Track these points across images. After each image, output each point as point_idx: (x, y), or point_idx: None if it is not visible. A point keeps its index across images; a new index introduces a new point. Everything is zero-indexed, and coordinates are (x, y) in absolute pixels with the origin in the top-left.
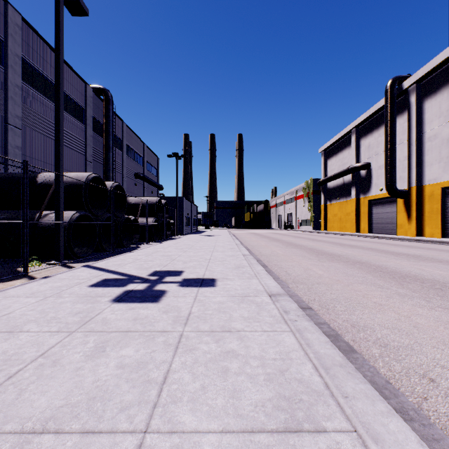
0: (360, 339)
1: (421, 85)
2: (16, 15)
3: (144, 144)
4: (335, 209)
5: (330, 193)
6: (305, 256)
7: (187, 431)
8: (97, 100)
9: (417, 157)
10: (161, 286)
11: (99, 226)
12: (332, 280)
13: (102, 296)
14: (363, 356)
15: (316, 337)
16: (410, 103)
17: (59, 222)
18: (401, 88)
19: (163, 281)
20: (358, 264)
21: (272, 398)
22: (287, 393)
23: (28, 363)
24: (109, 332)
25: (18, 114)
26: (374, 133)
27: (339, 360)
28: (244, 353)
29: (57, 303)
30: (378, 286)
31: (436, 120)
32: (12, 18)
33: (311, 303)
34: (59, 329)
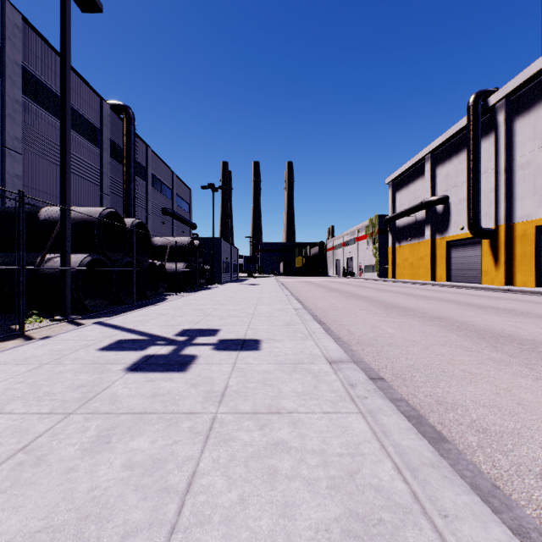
0: (449, 422)
1: (511, 101)
2: (15, 14)
3: (174, 173)
4: (406, 252)
5: (400, 233)
6: (371, 310)
7: None
8: (116, 120)
9: (506, 189)
10: (190, 350)
11: (116, 273)
12: (407, 340)
13: (114, 363)
14: (457, 447)
15: (395, 422)
16: (498, 123)
17: (65, 268)
18: (487, 104)
19: (193, 343)
20: (438, 321)
21: (340, 518)
22: (360, 508)
23: (2, 460)
24: (117, 415)
25: (18, 136)
26: (454, 160)
27: (429, 457)
28: (298, 445)
29: (54, 373)
30: (465, 349)
31: (530, 143)
32: (10, 18)
33: (382, 371)
34: (53, 409)
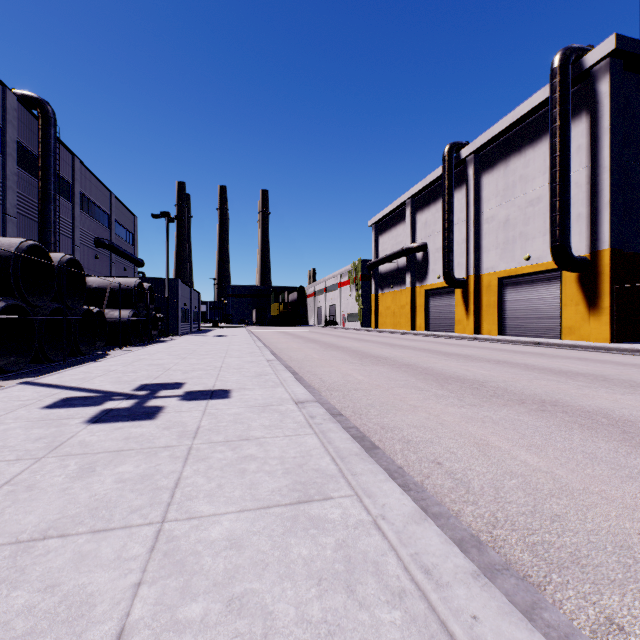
0: (386, 439)
1: (479, 156)
2: None
3: (112, 193)
4: (388, 300)
5: (382, 280)
6: (346, 360)
7: (206, 515)
8: (27, 116)
9: (475, 241)
10: (155, 402)
11: (39, 322)
12: (372, 385)
13: (70, 418)
14: (383, 451)
15: (339, 436)
16: (468, 176)
17: None
18: (459, 156)
19: (157, 396)
20: (405, 367)
21: (289, 485)
22: (303, 479)
23: None
24: (94, 454)
25: None
26: (432, 208)
27: (356, 451)
28: (263, 456)
29: None
30: (418, 389)
31: (493, 199)
32: None
33: (344, 410)
34: (19, 457)
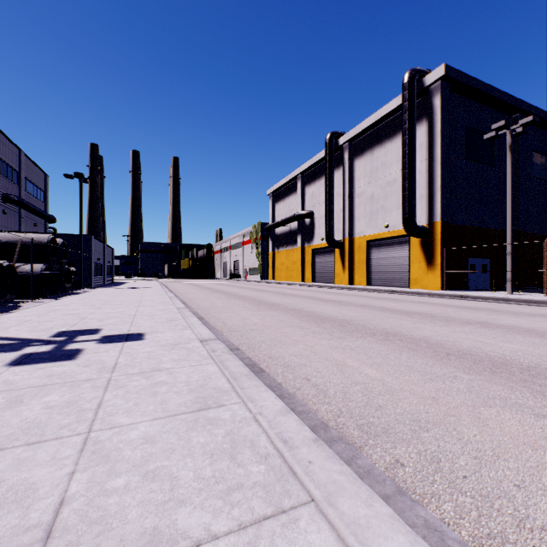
0: (272, 365)
1: (352, 144)
2: None
3: (21, 151)
4: (283, 257)
5: (278, 240)
6: (246, 307)
7: (125, 425)
8: None
9: (349, 211)
10: (73, 345)
11: None
12: (265, 326)
13: None
14: (268, 373)
15: (234, 363)
16: (345, 159)
17: None
18: (338, 143)
19: (75, 341)
20: (293, 311)
21: (192, 399)
22: (204, 395)
23: None
24: (20, 389)
25: None
26: (317, 183)
27: (246, 373)
28: (173, 381)
29: None
30: (301, 328)
31: (363, 179)
32: None
33: (241, 346)
34: None
